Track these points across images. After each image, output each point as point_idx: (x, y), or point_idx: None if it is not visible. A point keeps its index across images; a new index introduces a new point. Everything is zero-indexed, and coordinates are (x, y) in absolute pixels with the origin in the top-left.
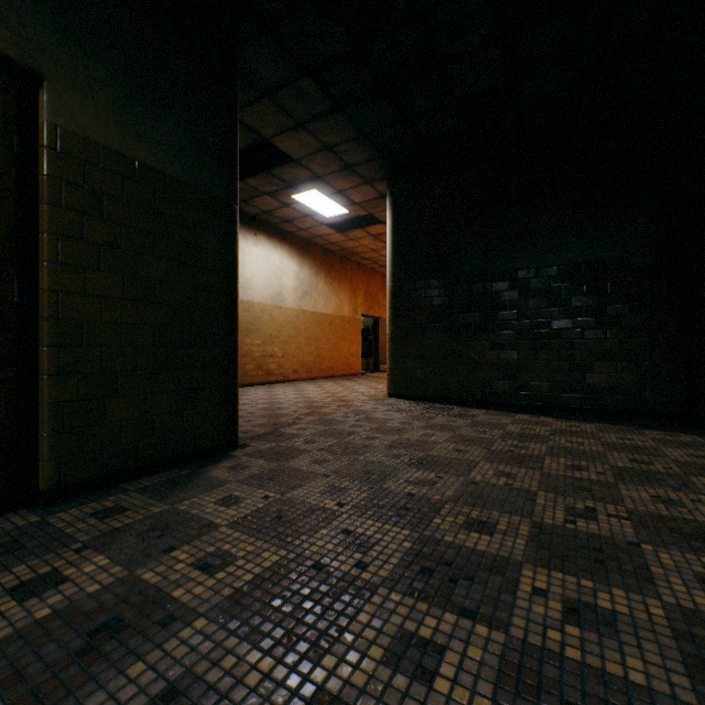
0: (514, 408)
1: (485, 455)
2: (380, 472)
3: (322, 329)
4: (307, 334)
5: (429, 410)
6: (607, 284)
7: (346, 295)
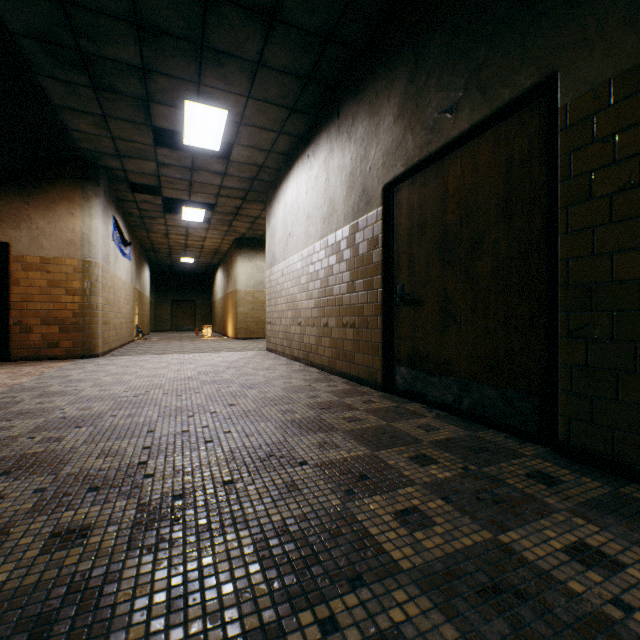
0: None
1: None
2: None
3: None
4: None
5: None
6: None
7: None
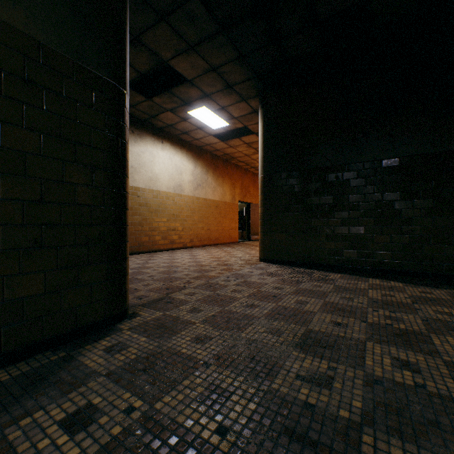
0: (363, 272)
1: (366, 331)
2: (265, 358)
3: (210, 211)
4: (200, 214)
5: (294, 274)
6: (443, 171)
7: (227, 187)
